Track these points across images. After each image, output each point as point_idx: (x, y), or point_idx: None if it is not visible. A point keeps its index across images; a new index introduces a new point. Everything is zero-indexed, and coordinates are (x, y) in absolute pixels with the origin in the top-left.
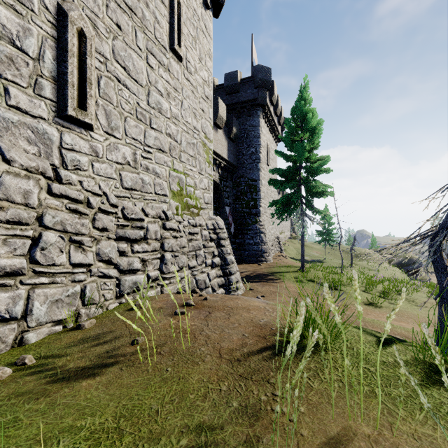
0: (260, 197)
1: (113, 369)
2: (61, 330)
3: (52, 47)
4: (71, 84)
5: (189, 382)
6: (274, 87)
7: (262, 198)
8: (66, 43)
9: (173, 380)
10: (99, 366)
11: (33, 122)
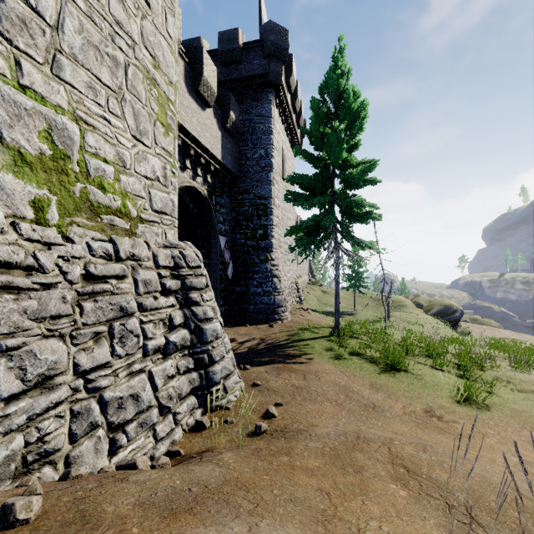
0: (272, 222)
1: None
2: None
3: None
4: None
5: None
6: (292, 64)
7: (276, 225)
8: None
9: None
10: None
11: None
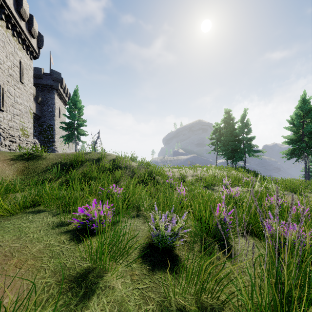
0: (55, 133)
1: None
2: None
3: None
4: (1, 102)
5: None
6: (63, 81)
7: (56, 134)
8: (0, 92)
9: None
10: None
11: None
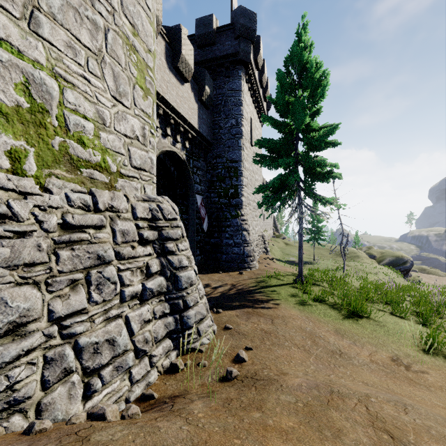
0: (241, 183)
1: None
2: None
3: None
4: None
5: None
6: (259, 44)
7: (245, 185)
8: None
9: None
10: None
11: None
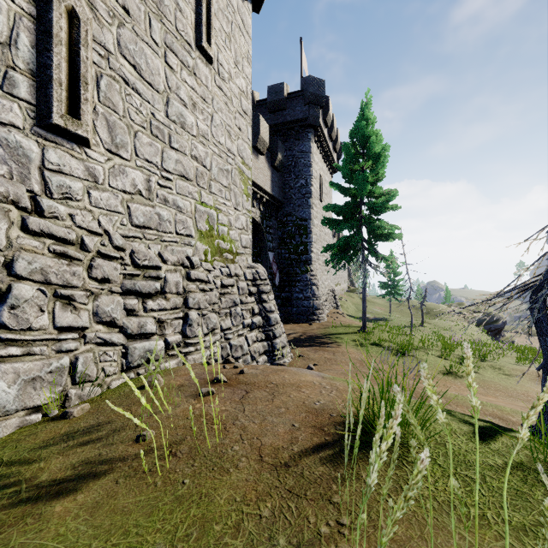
0: (311, 240)
1: (104, 482)
2: (40, 419)
3: (29, 30)
4: (58, 82)
5: (214, 503)
6: (328, 105)
7: (314, 242)
8: (49, 25)
9: (192, 499)
10: (84, 477)
11: (0, 130)
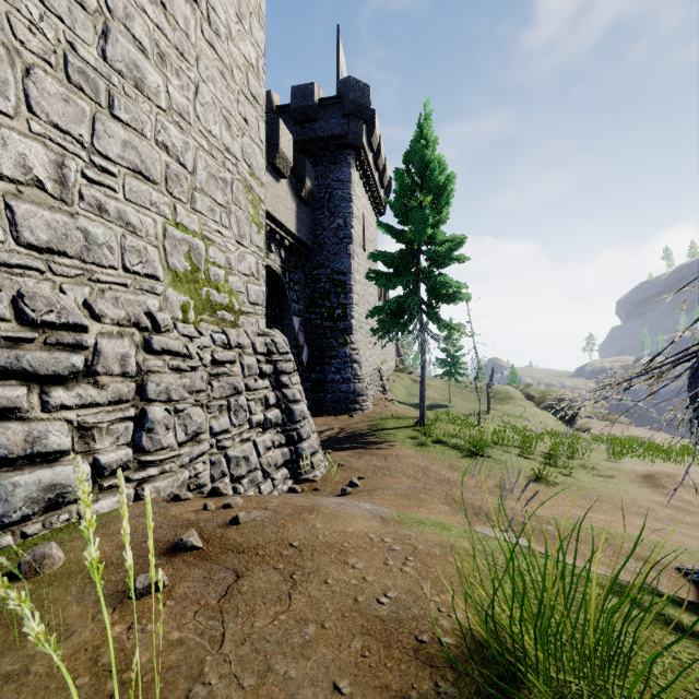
0: (351, 301)
1: None
2: None
3: None
4: None
5: None
6: (374, 120)
7: (356, 304)
8: None
9: None
10: None
11: None
